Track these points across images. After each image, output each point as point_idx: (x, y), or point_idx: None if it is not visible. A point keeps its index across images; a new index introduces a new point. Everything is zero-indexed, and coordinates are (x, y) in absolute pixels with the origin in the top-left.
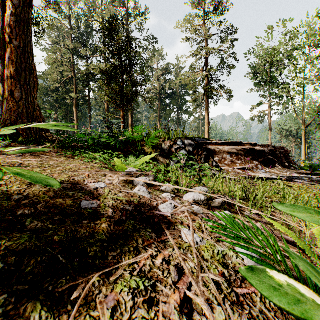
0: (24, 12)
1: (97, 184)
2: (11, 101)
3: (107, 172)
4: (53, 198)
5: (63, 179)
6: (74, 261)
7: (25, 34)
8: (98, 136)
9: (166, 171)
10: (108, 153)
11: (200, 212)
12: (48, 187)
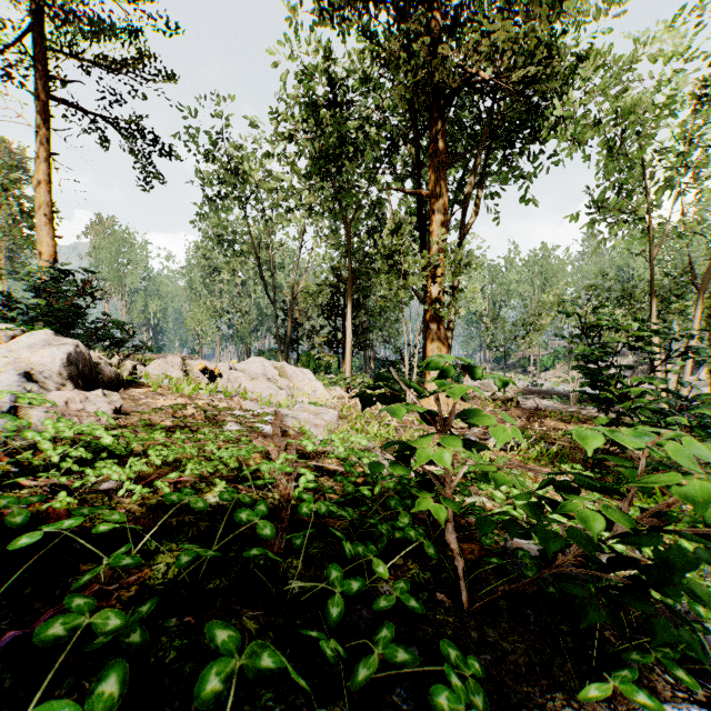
0: None
1: None
2: None
3: None
4: None
5: None
6: None
7: None
8: None
9: None
10: None
11: None
12: None
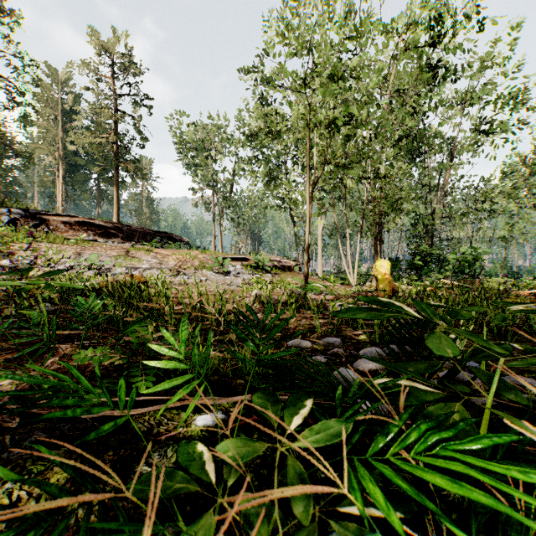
0: None
1: None
2: None
3: None
4: None
5: None
6: None
7: None
8: None
9: None
10: None
11: None
12: None
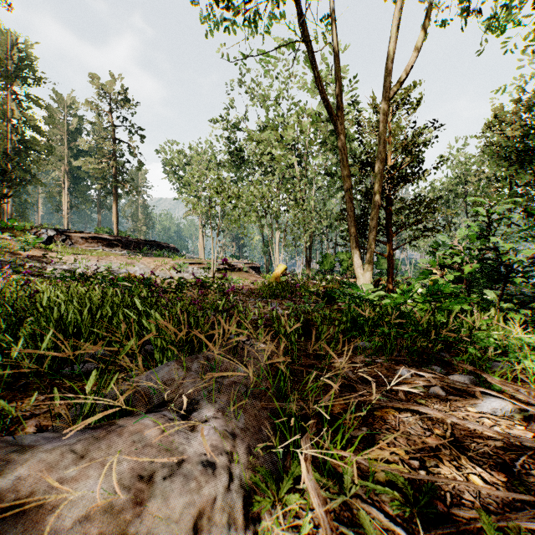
0: None
1: None
2: None
3: None
4: None
5: None
6: None
7: None
8: None
9: None
10: None
11: None
12: None
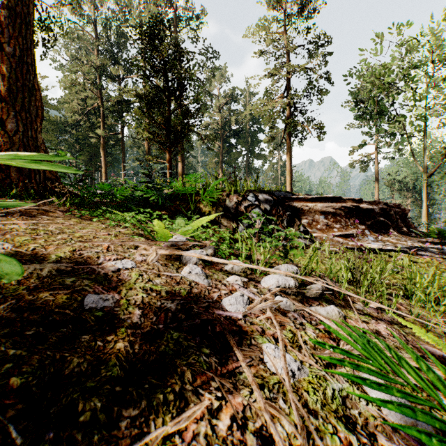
0: (21, 4)
1: (119, 263)
2: (2, 135)
3: (139, 242)
4: (35, 291)
5: (61, 255)
6: (43, 438)
7: (23, 37)
8: (132, 188)
9: (232, 239)
10: (145, 213)
11: (290, 308)
12: (29, 270)
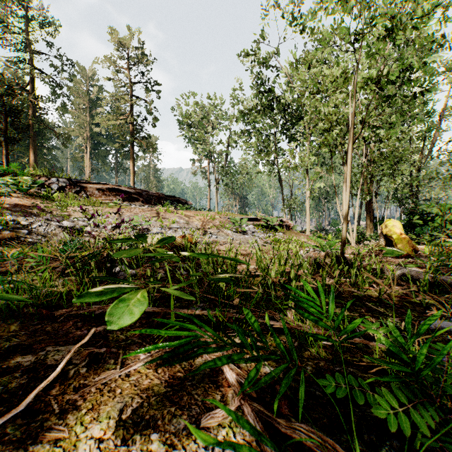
0: None
1: None
2: None
3: None
4: None
5: None
6: None
7: None
8: None
9: None
10: None
11: None
12: None
